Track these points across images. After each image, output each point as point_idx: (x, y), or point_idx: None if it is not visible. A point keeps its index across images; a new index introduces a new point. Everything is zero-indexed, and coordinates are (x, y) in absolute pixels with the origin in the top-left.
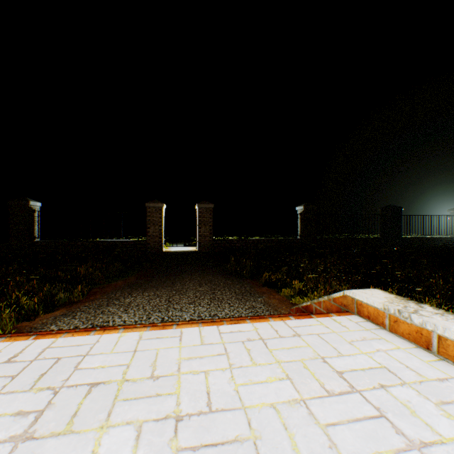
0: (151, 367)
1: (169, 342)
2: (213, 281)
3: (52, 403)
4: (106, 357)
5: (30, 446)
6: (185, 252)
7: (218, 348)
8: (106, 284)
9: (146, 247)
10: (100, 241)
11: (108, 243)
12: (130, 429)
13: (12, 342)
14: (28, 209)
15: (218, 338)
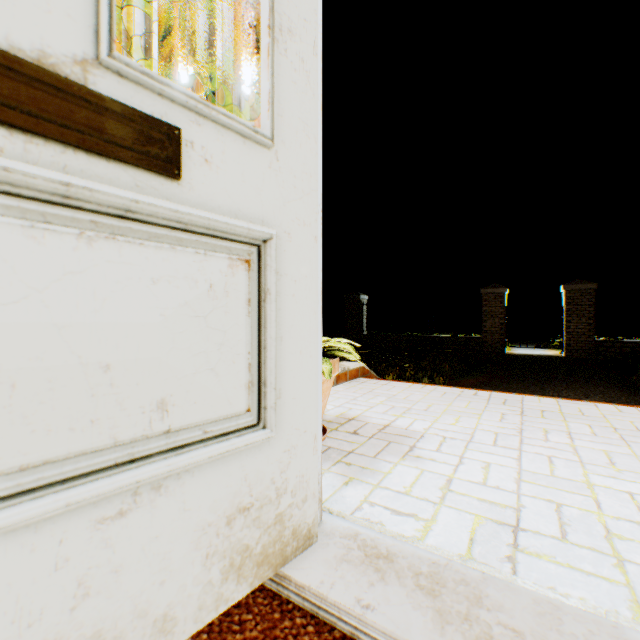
0: (578, 412)
1: (585, 406)
2: (605, 393)
3: (523, 410)
4: (538, 403)
5: (529, 417)
6: (541, 357)
7: (638, 416)
8: (454, 380)
9: (480, 347)
10: (424, 336)
11: (432, 339)
12: (582, 424)
13: (463, 389)
14: (358, 303)
15: (637, 412)
